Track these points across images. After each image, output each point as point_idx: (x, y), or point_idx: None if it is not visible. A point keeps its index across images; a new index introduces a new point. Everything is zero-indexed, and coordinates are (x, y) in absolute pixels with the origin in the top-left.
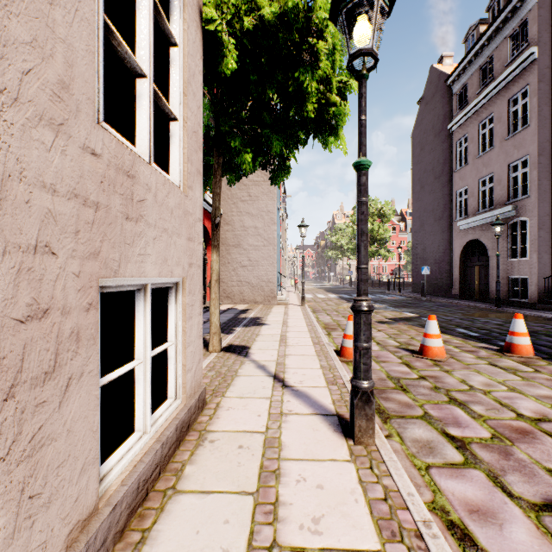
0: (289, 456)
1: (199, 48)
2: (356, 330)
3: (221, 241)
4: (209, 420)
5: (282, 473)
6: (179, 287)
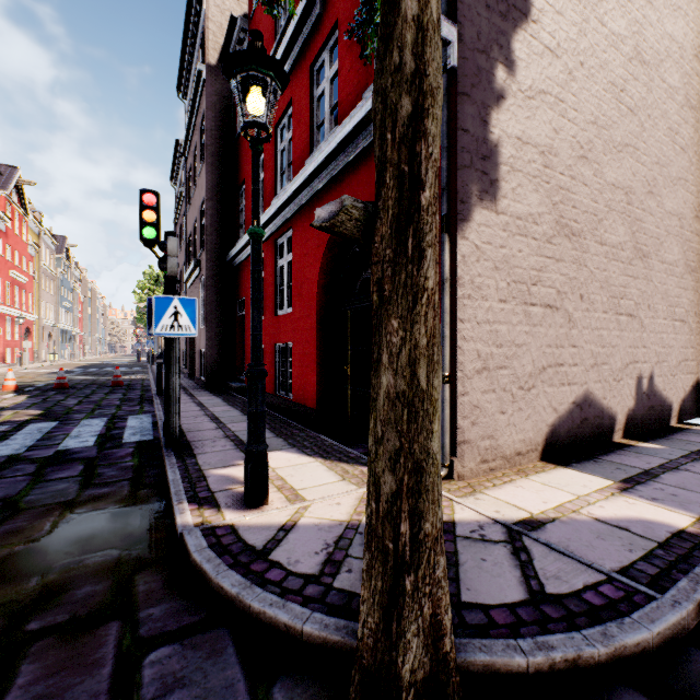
0: None
1: None
2: None
3: None
4: None
5: None
6: None
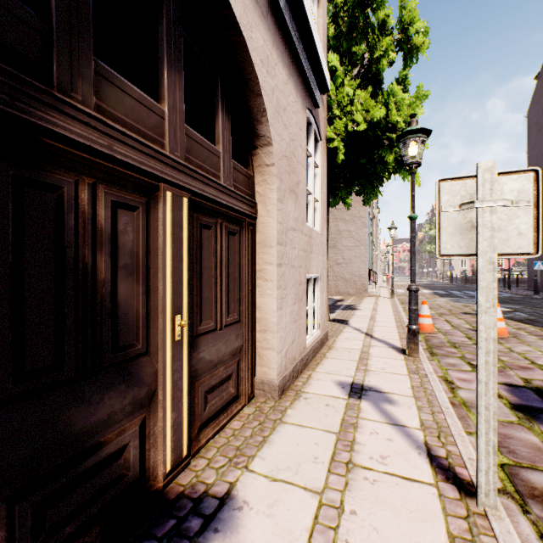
0: (373, 356)
1: (325, 157)
2: (409, 300)
3: None
4: (331, 344)
5: (369, 359)
6: (319, 278)
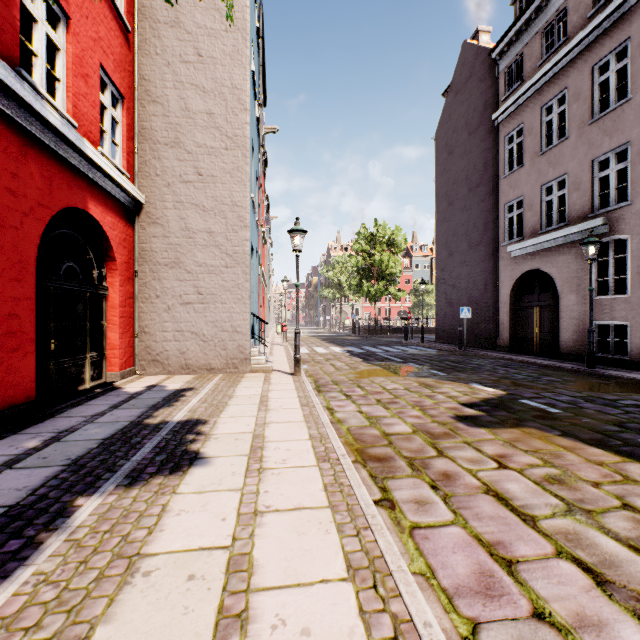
0: None
1: None
2: None
3: (141, 254)
4: None
5: None
6: None
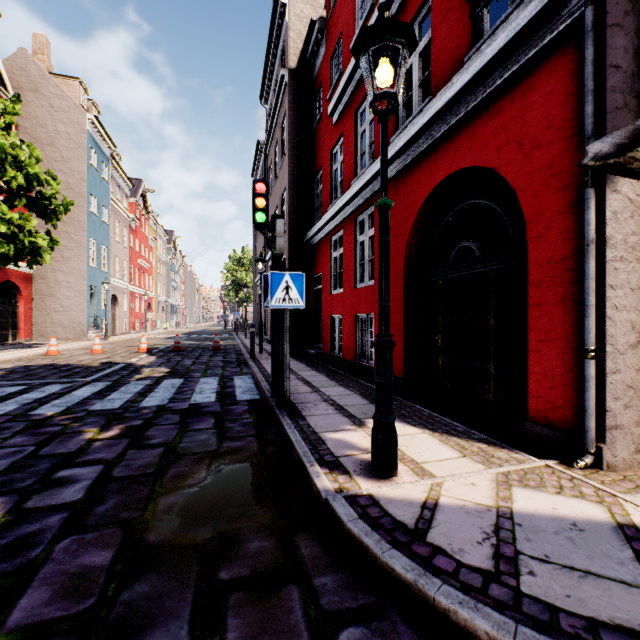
0: None
1: None
2: None
3: (36, 291)
4: None
5: None
6: None
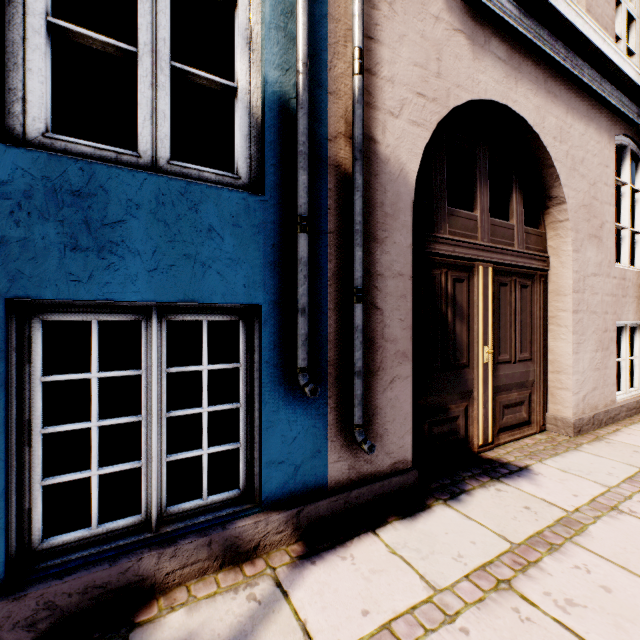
0: None
1: None
2: None
3: None
4: None
5: None
6: None
